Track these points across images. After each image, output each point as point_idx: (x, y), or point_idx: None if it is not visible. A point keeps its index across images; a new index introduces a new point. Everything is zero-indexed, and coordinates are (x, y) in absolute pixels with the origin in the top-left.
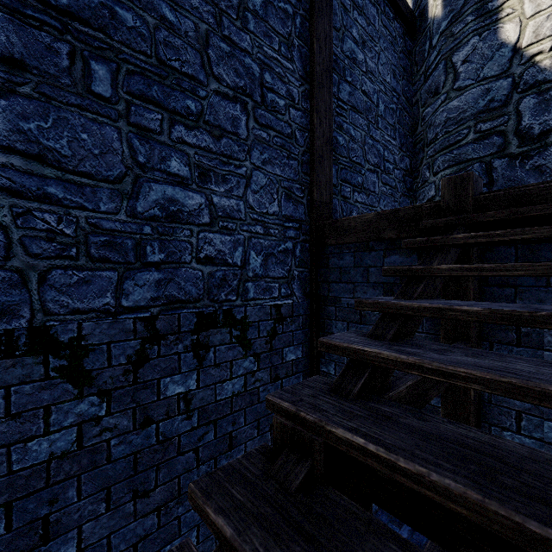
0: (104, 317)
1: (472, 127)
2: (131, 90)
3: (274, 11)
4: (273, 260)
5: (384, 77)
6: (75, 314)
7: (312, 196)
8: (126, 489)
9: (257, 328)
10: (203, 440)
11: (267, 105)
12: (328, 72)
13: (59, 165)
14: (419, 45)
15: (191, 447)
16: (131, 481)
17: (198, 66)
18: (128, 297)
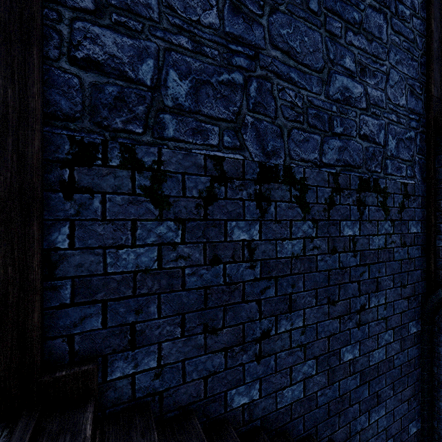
0: (314, 168)
1: None
2: (326, 6)
3: None
4: (402, 145)
5: None
6: (302, 162)
7: (429, 92)
8: (324, 294)
9: (392, 199)
10: (362, 277)
11: (398, 15)
12: None
13: (295, 58)
14: None
15: (355, 279)
16: (326, 290)
17: None
18: (325, 156)
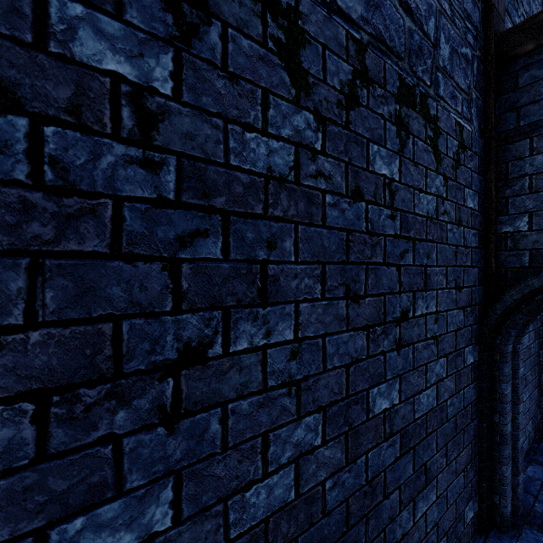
0: (319, 4)
1: None
2: None
3: None
4: (457, 62)
5: None
6: None
7: (488, 1)
8: (339, 278)
9: (445, 141)
10: (403, 259)
11: None
12: None
13: None
14: None
15: (394, 260)
16: (343, 270)
17: None
18: None
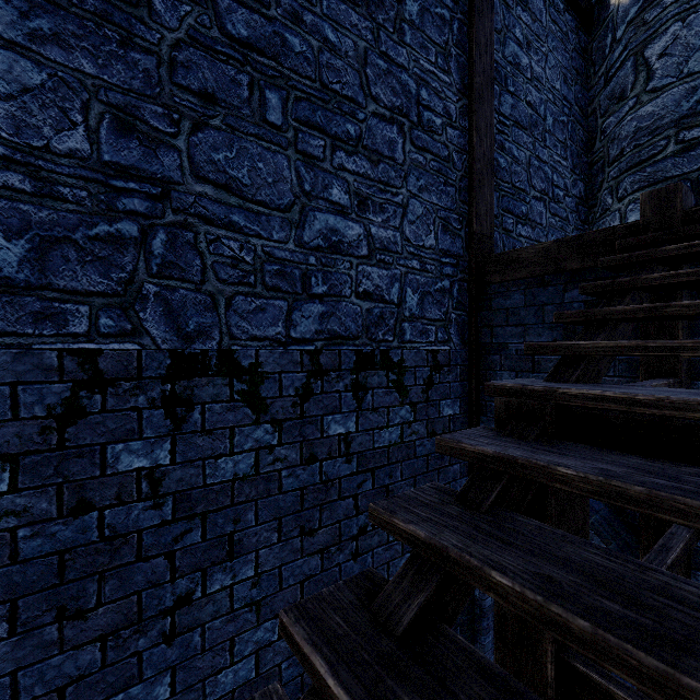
0: (276, 347)
1: (672, 136)
2: (298, 117)
3: (431, 19)
4: (430, 300)
5: (552, 83)
6: (253, 341)
7: (471, 227)
8: (294, 523)
9: (413, 374)
10: (361, 488)
11: (424, 125)
12: (488, 83)
13: (241, 194)
14: (597, 39)
15: (350, 493)
16: (298, 517)
17: (357, 88)
18: (296, 329)
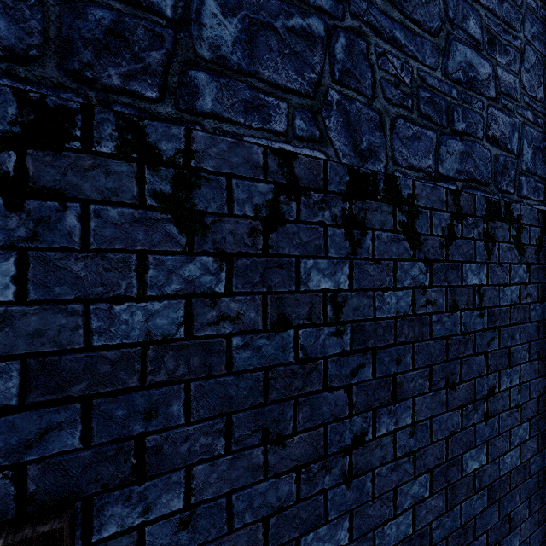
0: (428, 180)
1: None
2: None
3: None
4: (540, 157)
5: None
6: (410, 170)
7: None
8: (440, 374)
9: (528, 232)
10: (490, 346)
11: None
12: None
13: (401, 9)
14: None
15: (482, 349)
16: (444, 367)
17: None
18: (442, 164)
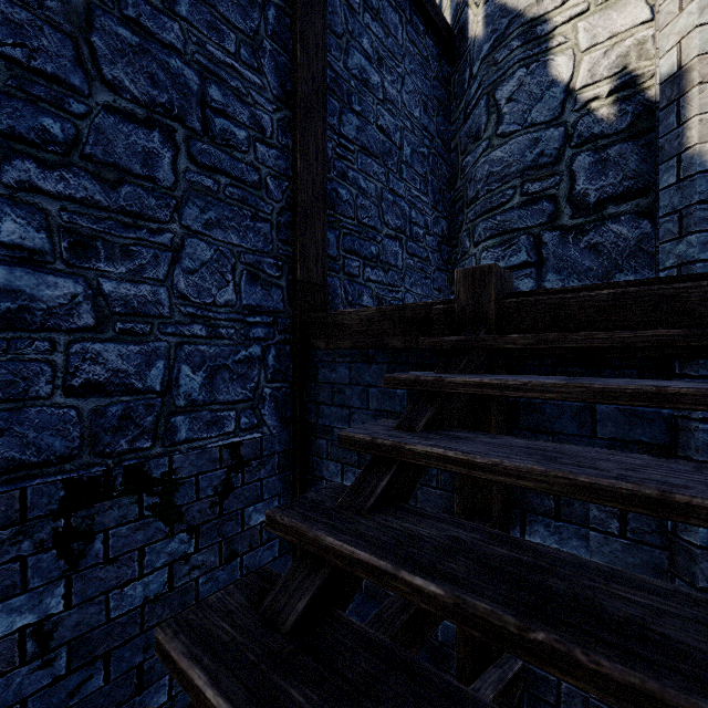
0: None
1: (518, 187)
2: None
3: None
4: (226, 376)
5: (410, 109)
6: None
7: (295, 275)
8: None
9: (194, 485)
10: (79, 693)
11: (215, 136)
12: (321, 95)
13: None
14: (459, 72)
15: None
16: None
17: (69, 61)
18: None
